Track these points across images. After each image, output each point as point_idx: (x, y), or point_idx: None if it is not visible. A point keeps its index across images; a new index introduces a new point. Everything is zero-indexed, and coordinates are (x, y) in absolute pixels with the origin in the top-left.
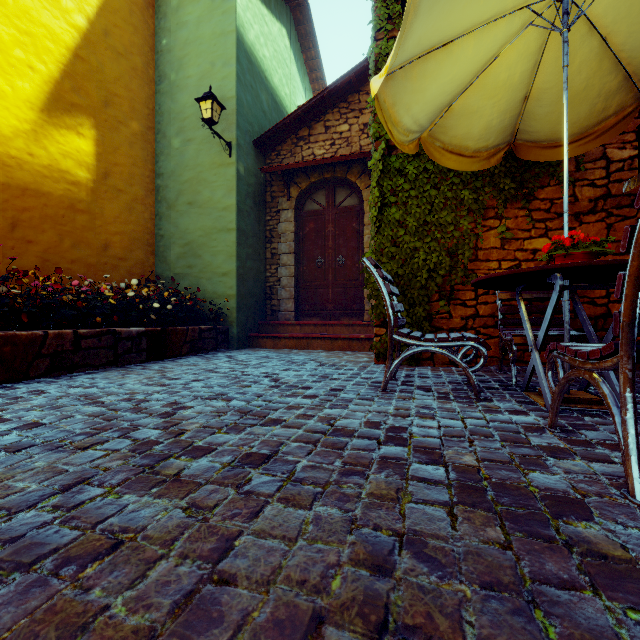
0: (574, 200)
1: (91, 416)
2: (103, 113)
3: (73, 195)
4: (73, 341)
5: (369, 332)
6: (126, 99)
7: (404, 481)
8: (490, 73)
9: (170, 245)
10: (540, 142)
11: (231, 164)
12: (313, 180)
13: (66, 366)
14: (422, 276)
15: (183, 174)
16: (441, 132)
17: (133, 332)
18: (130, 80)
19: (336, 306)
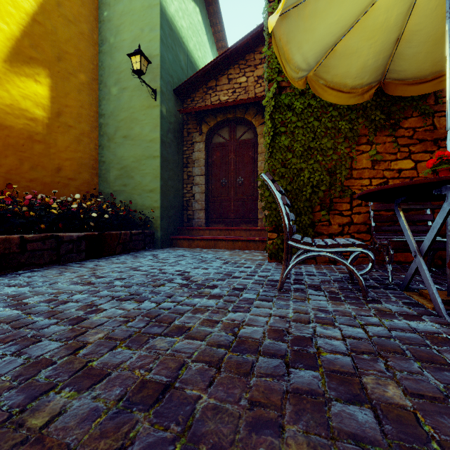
0: (433, 128)
1: (2, 322)
2: (56, 66)
3: (31, 129)
4: (19, 244)
5: (262, 235)
6: (75, 56)
7: (331, 442)
8: (370, 15)
9: (110, 169)
10: (406, 80)
11: (156, 106)
12: (219, 119)
13: (13, 265)
14: (307, 191)
15: (120, 114)
16: (324, 71)
17: (74, 236)
18: (78, 42)
19: (236, 215)
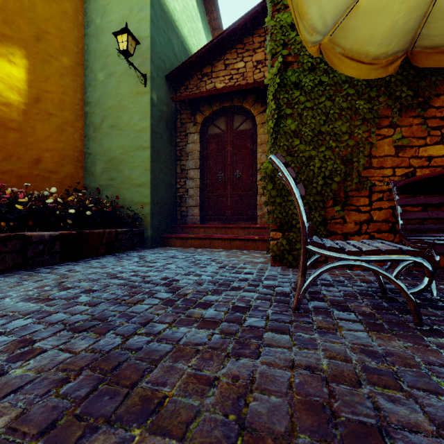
0: None
1: None
2: (34, 46)
3: (4, 114)
4: None
5: (261, 234)
6: (57, 37)
7: None
8: None
9: (96, 161)
10: (441, 47)
11: (146, 93)
12: (215, 108)
13: None
14: (317, 183)
15: (106, 102)
16: (343, 36)
17: (45, 236)
18: (61, 22)
19: (234, 212)
